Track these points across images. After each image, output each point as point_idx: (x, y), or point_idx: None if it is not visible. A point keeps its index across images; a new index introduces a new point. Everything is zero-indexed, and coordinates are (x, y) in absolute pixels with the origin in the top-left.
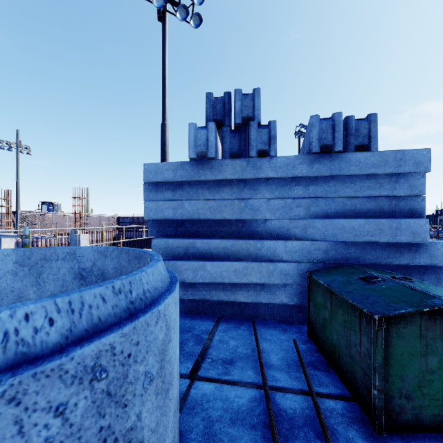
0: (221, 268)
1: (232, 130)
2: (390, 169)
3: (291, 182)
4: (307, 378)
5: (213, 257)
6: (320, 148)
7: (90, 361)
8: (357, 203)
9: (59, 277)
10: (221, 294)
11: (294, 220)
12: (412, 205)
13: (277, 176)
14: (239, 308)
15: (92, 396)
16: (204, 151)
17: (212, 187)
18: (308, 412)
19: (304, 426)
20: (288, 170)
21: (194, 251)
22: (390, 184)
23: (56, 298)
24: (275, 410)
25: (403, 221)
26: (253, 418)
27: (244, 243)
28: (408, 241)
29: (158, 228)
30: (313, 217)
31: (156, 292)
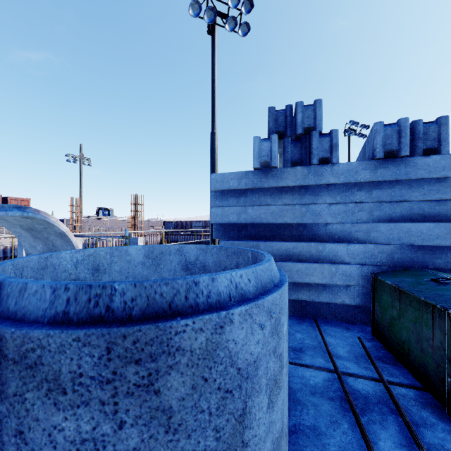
0: (284, 268)
1: (292, 140)
2: None
3: (353, 187)
4: (377, 368)
5: (276, 258)
6: (384, 153)
7: (270, 305)
8: (425, 207)
9: (172, 268)
10: None
11: (356, 224)
12: None
13: (339, 182)
14: (300, 306)
15: (270, 325)
16: (267, 161)
17: (274, 194)
18: (380, 394)
19: (379, 404)
20: (350, 176)
21: None
22: None
23: (247, 269)
24: (349, 390)
25: None
26: (330, 393)
27: (306, 245)
28: None
29: (222, 231)
30: (376, 221)
31: (277, 274)
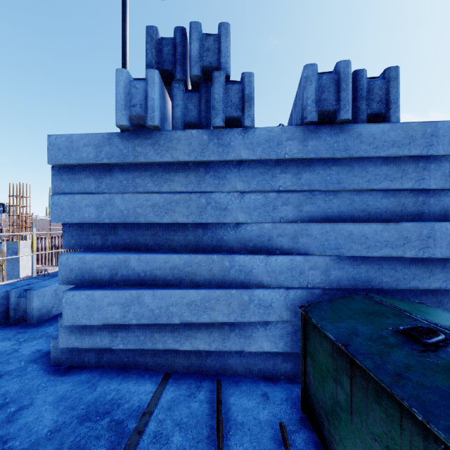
0: (168, 301)
1: (188, 89)
2: (418, 150)
3: (274, 167)
4: None
5: (156, 282)
6: (317, 116)
7: None
8: (370, 200)
9: None
10: (168, 339)
11: (279, 224)
12: (447, 202)
13: (255, 157)
14: (198, 358)
15: None
16: (141, 115)
17: (158, 174)
18: None
19: None
20: (270, 149)
21: (126, 273)
22: (417, 172)
23: None
24: None
25: (437, 226)
26: None
27: (205, 259)
28: (445, 255)
29: (77, 235)
30: (306, 220)
31: None
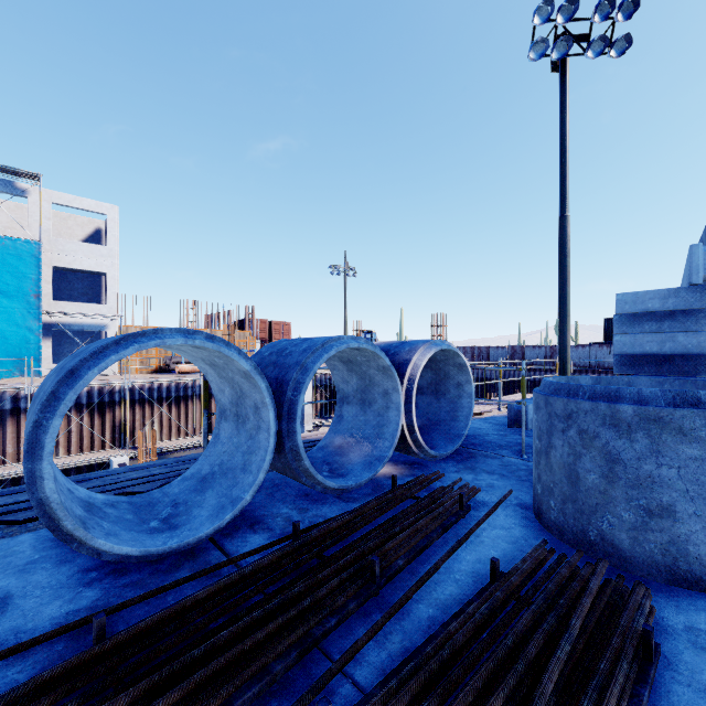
0: None
1: None
2: None
3: None
4: None
5: None
6: None
7: None
8: None
9: None
10: None
11: None
12: None
13: None
14: None
15: None
16: None
17: None
18: None
19: None
20: None
21: None
22: None
23: None
24: None
25: None
26: None
27: None
28: None
29: (629, 364)
30: None
31: None
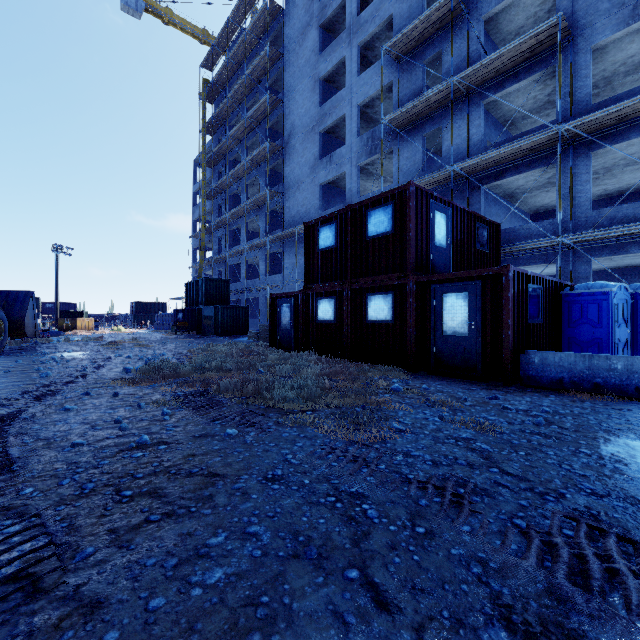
0: None
1: None
2: None
3: None
4: None
5: None
6: None
7: None
8: None
9: None
10: None
11: None
12: None
13: None
14: None
15: None
16: None
17: None
18: None
19: None
20: None
21: None
22: None
23: None
24: None
25: None
26: None
27: None
28: None
29: None
30: None
31: None
